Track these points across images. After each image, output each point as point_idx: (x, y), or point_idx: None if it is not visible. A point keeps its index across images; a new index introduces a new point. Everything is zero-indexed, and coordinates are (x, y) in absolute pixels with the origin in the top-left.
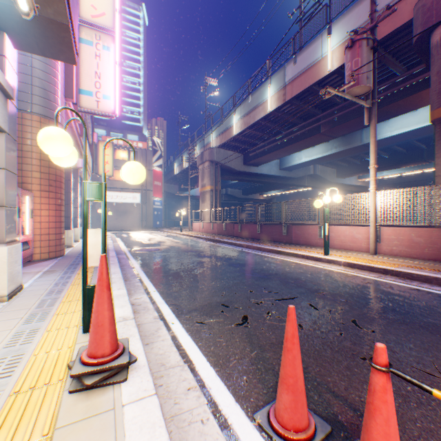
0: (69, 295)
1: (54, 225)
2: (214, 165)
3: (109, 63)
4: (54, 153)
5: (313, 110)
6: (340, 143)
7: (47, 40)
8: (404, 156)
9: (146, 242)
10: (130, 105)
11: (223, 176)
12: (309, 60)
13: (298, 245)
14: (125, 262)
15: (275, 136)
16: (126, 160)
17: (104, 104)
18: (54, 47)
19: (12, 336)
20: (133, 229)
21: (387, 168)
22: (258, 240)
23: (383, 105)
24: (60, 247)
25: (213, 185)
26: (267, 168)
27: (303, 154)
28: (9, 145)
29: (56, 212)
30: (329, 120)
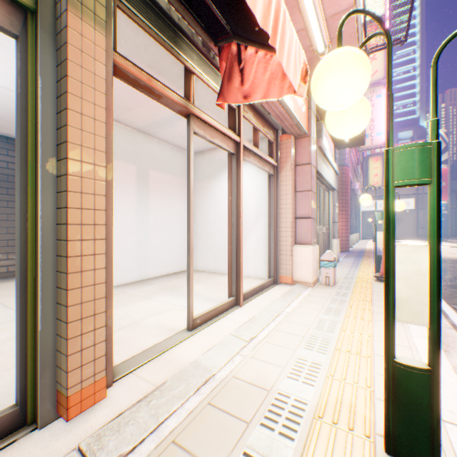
0: (362, 265)
1: (344, 231)
2: None
3: (379, 106)
4: (364, 204)
5: None
6: None
7: (352, 143)
8: None
9: None
10: (400, 100)
11: None
12: None
13: None
14: None
15: None
16: None
17: (375, 140)
18: (354, 144)
19: (347, 270)
20: (403, 237)
21: None
22: None
23: None
24: (346, 245)
25: None
26: None
27: None
28: (335, 195)
29: (345, 223)
30: None
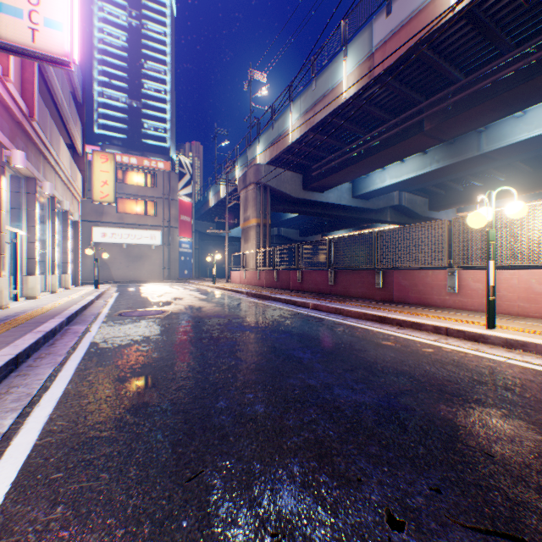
0: None
1: None
2: (262, 188)
3: None
4: None
5: (412, 95)
6: (444, 155)
7: None
8: (528, 177)
9: (152, 300)
10: (153, 120)
11: (274, 205)
12: (414, 3)
13: (405, 305)
14: (63, 345)
15: (351, 144)
16: (141, 186)
17: (47, 36)
18: None
19: None
20: (151, 280)
21: (503, 195)
22: (330, 295)
23: (538, 73)
24: None
25: (260, 217)
26: (335, 195)
27: (388, 174)
28: None
29: None
30: (438, 110)
